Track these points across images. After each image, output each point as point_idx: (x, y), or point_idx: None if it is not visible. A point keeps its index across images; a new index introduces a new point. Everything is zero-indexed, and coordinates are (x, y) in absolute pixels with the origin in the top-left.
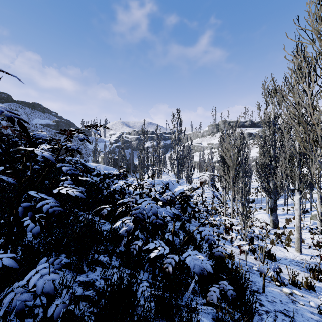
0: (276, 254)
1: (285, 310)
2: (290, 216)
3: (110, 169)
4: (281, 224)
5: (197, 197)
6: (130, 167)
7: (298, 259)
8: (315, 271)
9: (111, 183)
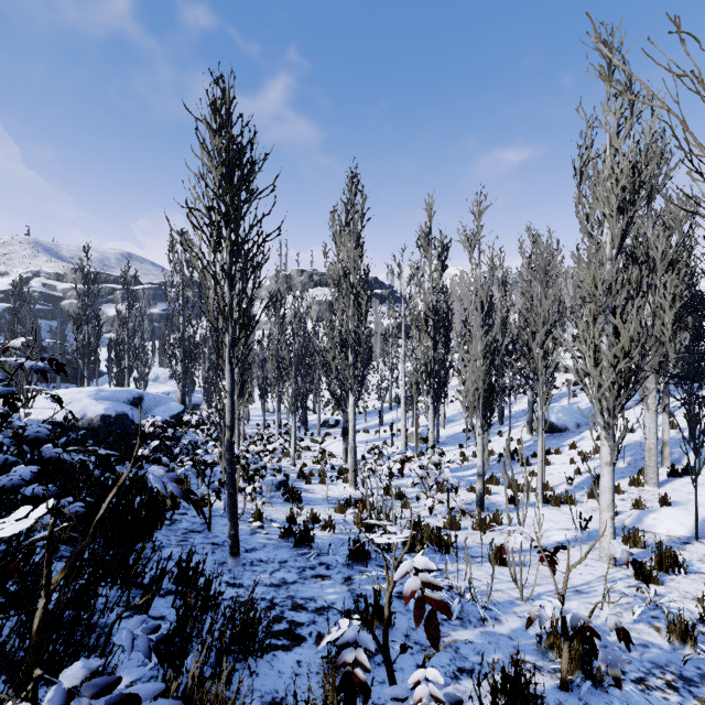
0: (317, 496)
1: (223, 541)
2: (382, 440)
3: None
4: (363, 454)
5: (189, 417)
6: None
7: (346, 496)
8: (340, 501)
9: None
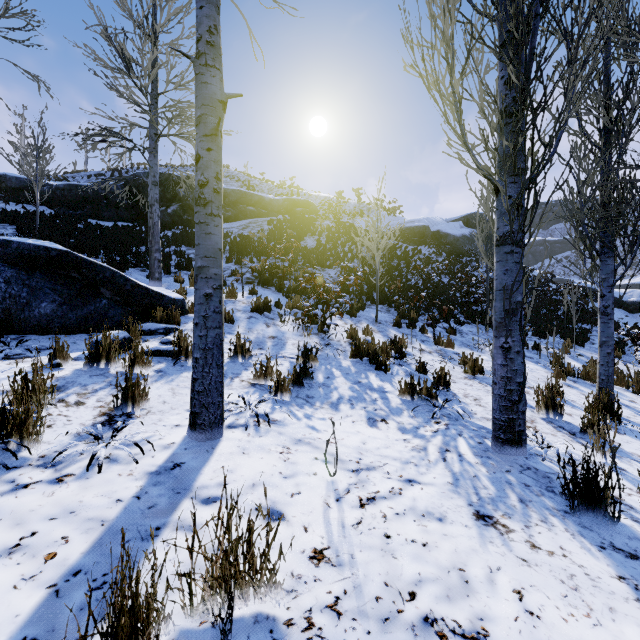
0: None
1: None
2: None
3: None
4: None
5: None
6: None
7: None
8: None
9: (636, 317)
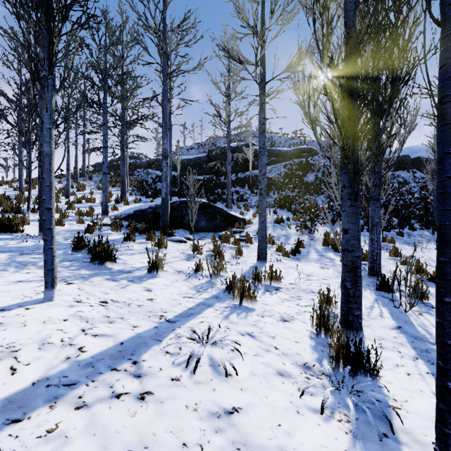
0: None
1: None
2: None
3: None
4: None
5: None
6: None
7: None
8: None
9: None
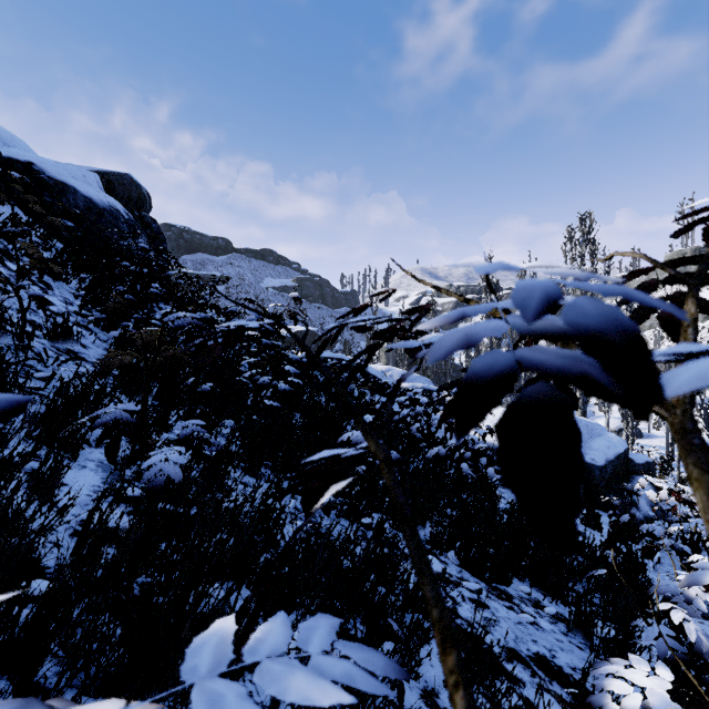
0: None
1: None
2: None
3: (416, 381)
4: None
5: None
6: (448, 372)
7: None
8: None
9: None
